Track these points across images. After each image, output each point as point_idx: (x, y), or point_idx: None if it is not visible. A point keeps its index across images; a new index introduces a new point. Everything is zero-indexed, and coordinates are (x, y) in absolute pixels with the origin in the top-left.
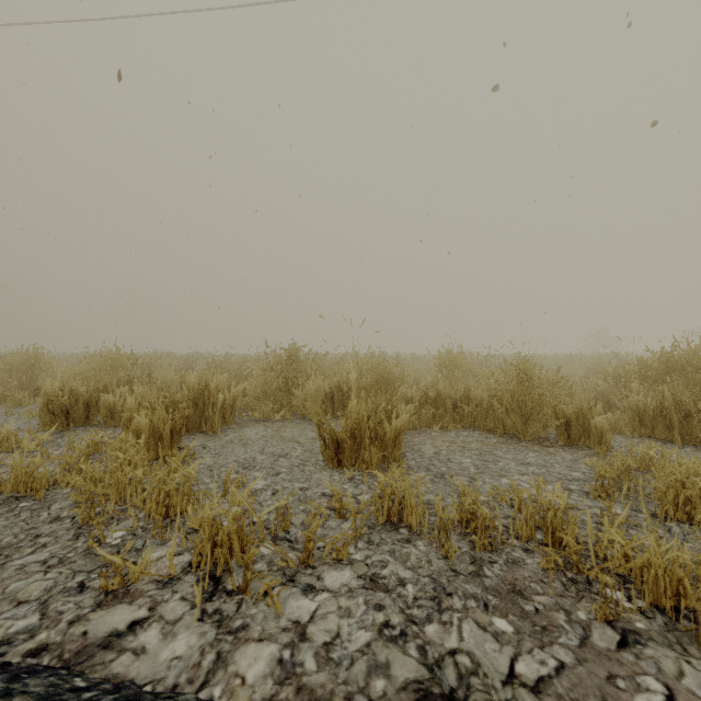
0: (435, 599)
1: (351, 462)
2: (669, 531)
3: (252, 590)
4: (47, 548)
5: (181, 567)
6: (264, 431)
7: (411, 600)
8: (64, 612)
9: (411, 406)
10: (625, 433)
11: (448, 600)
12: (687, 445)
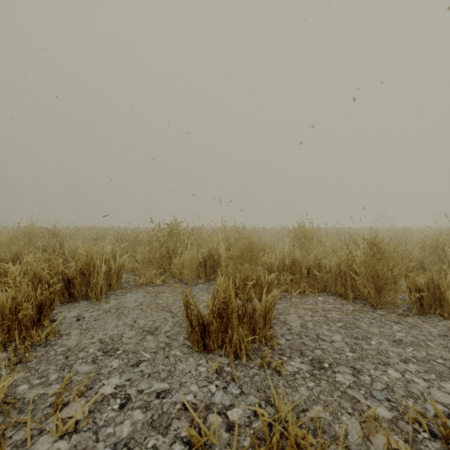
0: None
1: (219, 344)
2: None
3: None
4: None
5: None
6: (143, 296)
7: None
8: None
9: (273, 275)
10: None
11: None
12: None
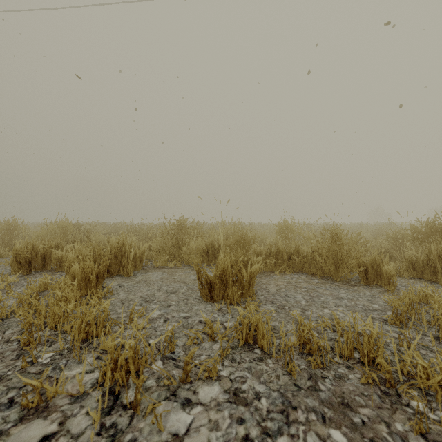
0: (284, 413)
1: (219, 297)
2: None
3: (142, 405)
4: None
5: (90, 384)
6: (162, 274)
7: (265, 413)
8: None
9: (260, 258)
10: (404, 276)
11: (294, 414)
12: None
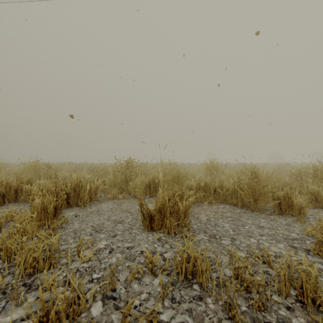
0: None
1: (159, 227)
2: None
3: None
4: None
5: None
6: (112, 205)
7: None
8: None
9: (192, 192)
10: (309, 206)
11: None
12: None
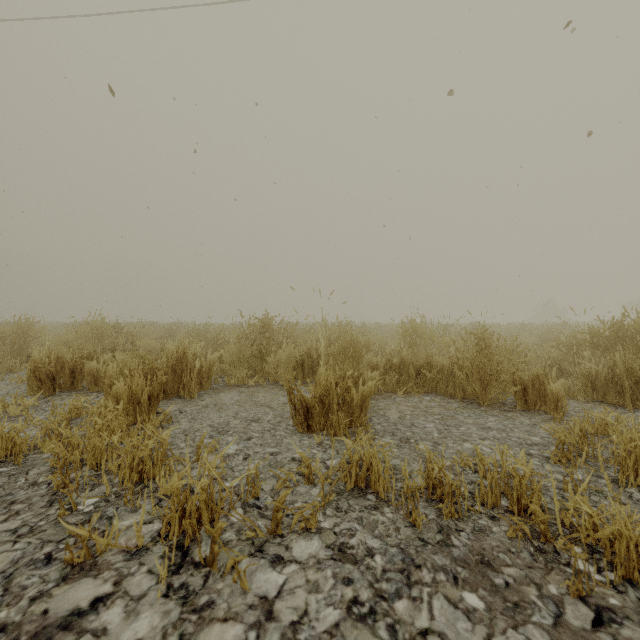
0: (404, 572)
1: (319, 427)
2: (631, 497)
3: (220, 562)
4: (20, 515)
5: (150, 537)
6: (238, 396)
7: (379, 573)
8: (27, 588)
9: (376, 373)
10: (579, 398)
11: (417, 573)
12: (638, 409)
